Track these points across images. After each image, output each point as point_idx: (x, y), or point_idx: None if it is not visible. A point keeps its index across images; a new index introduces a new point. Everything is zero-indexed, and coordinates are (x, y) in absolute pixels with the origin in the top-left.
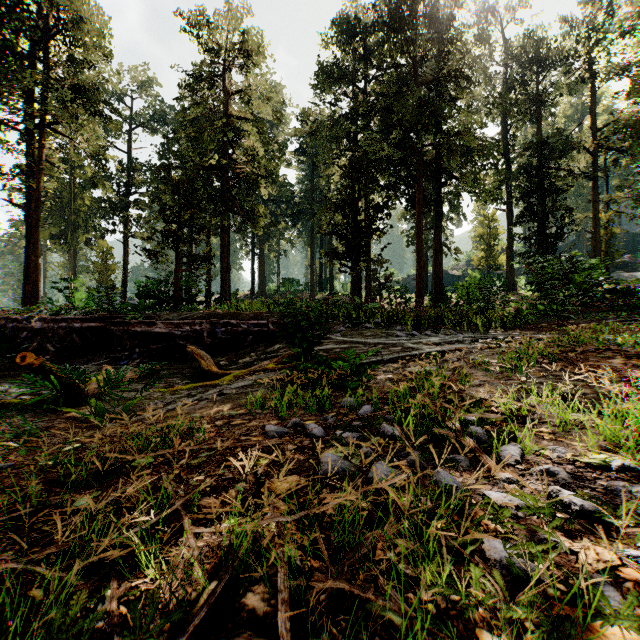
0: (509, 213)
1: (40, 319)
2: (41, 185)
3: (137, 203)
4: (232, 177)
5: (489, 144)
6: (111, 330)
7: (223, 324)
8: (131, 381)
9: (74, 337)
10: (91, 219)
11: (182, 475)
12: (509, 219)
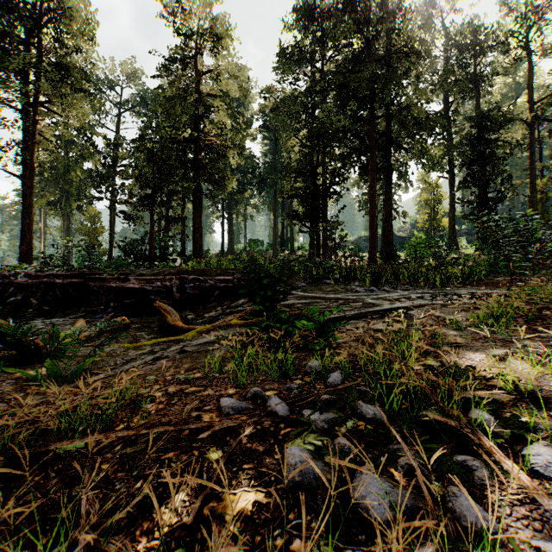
0: (451, 180)
1: (25, 275)
2: (34, 156)
3: (121, 174)
4: (204, 149)
5: (435, 116)
6: (89, 285)
7: (191, 280)
8: (79, 342)
9: (56, 292)
10: (82, 188)
11: (109, 473)
12: (451, 185)
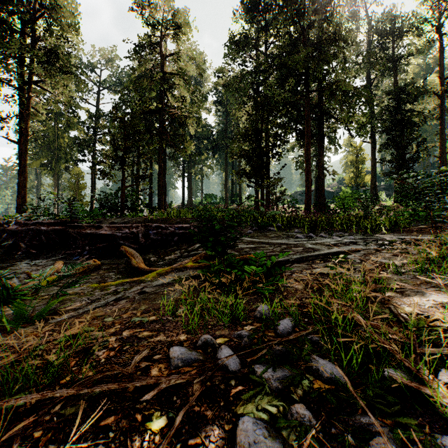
0: (373, 144)
1: (16, 223)
2: (28, 125)
3: (100, 140)
4: (167, 119)
5: (361, 90)
6: (69, 232)
7: (155, 227)
8: (40, 287)
9: (41, 237)
10: (69, 152)
11: (40, 444)
12: (373, 148)
